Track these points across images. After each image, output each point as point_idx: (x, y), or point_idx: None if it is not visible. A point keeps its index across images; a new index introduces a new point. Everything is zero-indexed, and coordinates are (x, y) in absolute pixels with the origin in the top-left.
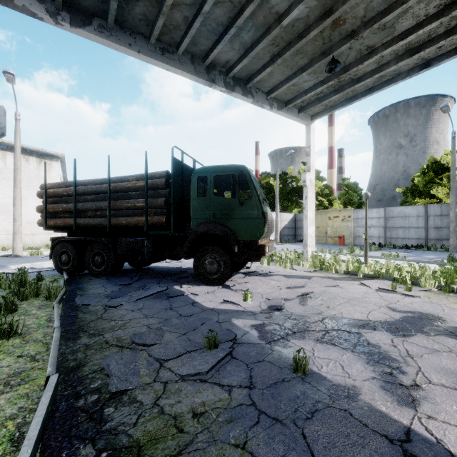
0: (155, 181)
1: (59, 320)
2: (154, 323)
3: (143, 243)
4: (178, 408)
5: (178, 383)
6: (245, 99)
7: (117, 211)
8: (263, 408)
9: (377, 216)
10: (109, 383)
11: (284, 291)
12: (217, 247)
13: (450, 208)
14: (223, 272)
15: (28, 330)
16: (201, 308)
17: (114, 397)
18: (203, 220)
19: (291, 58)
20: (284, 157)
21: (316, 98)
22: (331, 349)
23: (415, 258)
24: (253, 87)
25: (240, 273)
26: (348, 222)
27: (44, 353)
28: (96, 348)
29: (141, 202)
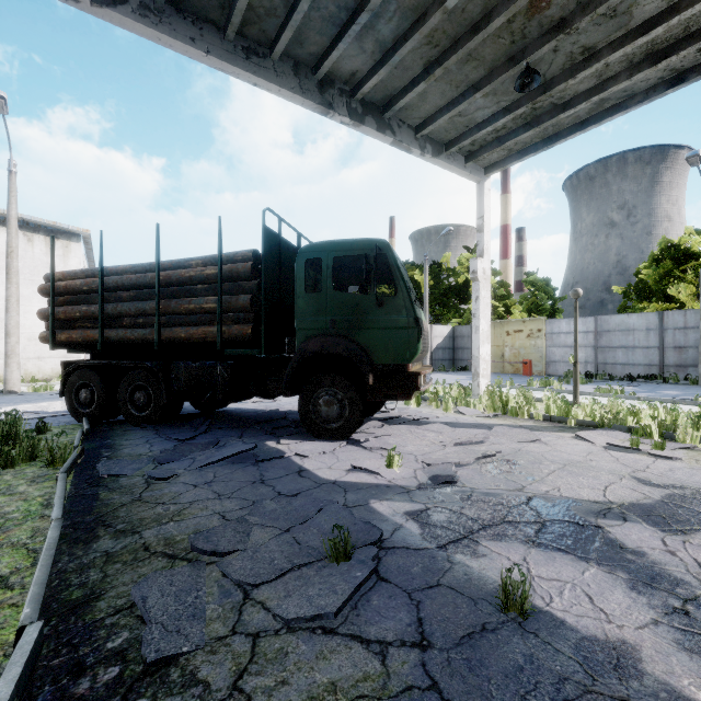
0: (234, 267)
1: (62, 505)
2: (233, 508)
3: (214, 369)
4: (283, 699)
5: (281, 636)
6: (381, 138)
7: (171, 316)
8: (456, 696)
9: (583, 330)
10: (143, 639)
11: (452, 450)
12: (338, 376)
13: (699, 316)
14: (348, 418)
15: (4, 525)
16: (314, 481)
17: (152, 671)
18: (316, 331)
19: (458, 69)
20: (437, 237)
21: (495, 137)
22: (559, 560)
23: (649, 394)
24: (394, 118)
25: (374, 420)
26: (538, 339)
27: (27, 572)
28: (124, 561)
29: (212, 302)
